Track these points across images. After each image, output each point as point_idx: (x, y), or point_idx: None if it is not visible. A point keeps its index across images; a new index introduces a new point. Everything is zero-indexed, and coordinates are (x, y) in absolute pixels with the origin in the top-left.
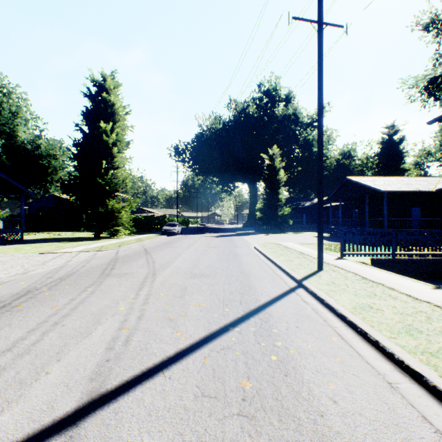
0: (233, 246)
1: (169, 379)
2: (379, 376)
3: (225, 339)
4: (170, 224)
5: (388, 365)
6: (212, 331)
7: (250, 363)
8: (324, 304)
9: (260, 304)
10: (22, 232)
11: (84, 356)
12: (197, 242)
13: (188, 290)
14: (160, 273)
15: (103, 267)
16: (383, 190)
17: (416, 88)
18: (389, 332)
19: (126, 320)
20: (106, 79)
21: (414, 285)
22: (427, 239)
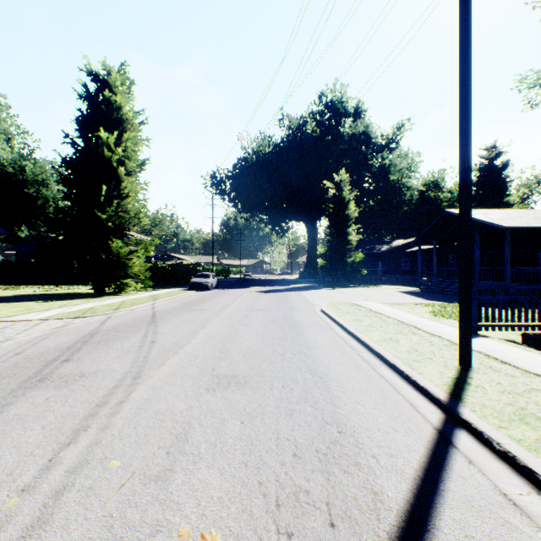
0: (289, 309)
1: None
2: None
3: None
4: (202, 275)
5: None
6: None
7: None
8: None
9: (391, 526)
10: None
11: None
12: (236, 300)
13: (189, 442)
14: (151, 373)
15: (51, 356)
16: (506, 226)
17: (540, 87)
18: None
19: None
20: (110, 72)
21: None
22: None
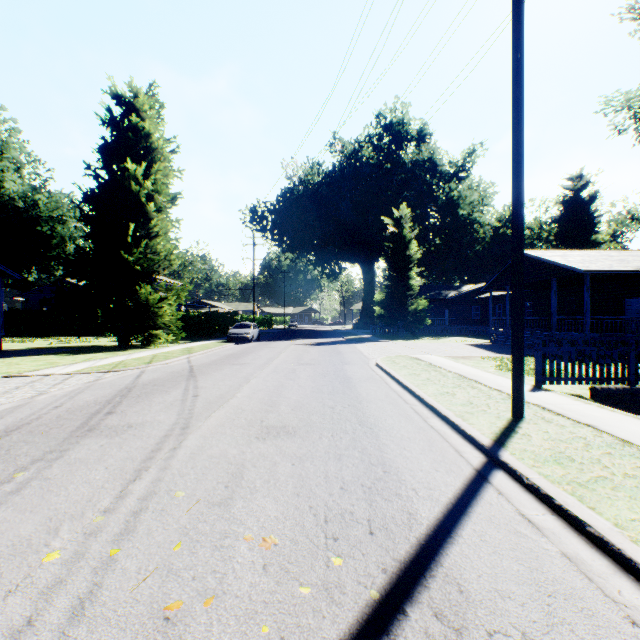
0: (341, 363)
1: None
2: None
3: None
4: (241, 325)
5: None
6: None
7: None
8: (590, 536)
9: (420, 534)
10: None
11: None
12: (281, 354)
13: (244, 478)
14: (199, 424)
15: (93, 409)
16: (585, 270)
17: (628, 110)
18: None
19: (29, 626)
20: (137, 94)
21: None
22: None
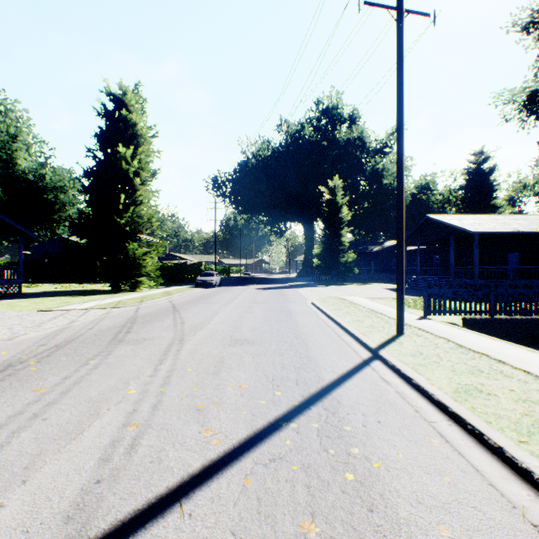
0: (285, 302)
1: (189, 518)
2: (516, 511)
3: (276, 443)
4: (207, 274)
5: (525, 490)
6: (257, 428)
7: (314, 487)
8: (413, 384)
9: (323, 384)
10: (20, 283)
11: (64, 473)
12: (239, 296)
13: (225, 363)
14: (190, 338)
15: (116, 330)
16: (474, 231)
17: (513, 103)
18: (515, 433)
19: (136, 411)
20: (126, 92)
21: (529, 356)
22: (534, 294)
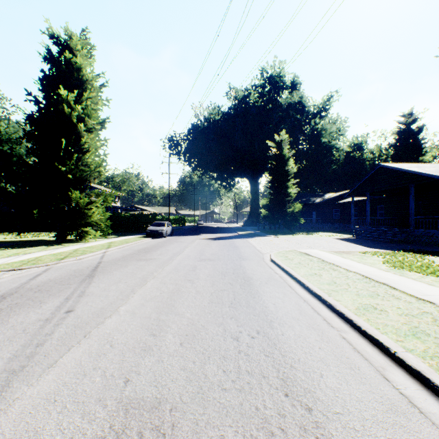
0: (239, 258)
1: None
2: None
3: None
4: (158, 224)
5: None
6: None
7: None
8: None
9: None
10: None
11: None
12: (186, 248)
13: None
14: (17, 393)
15: None
16: None
17: None
18: None
19: None
20: (72, 37)
21: None
22: None
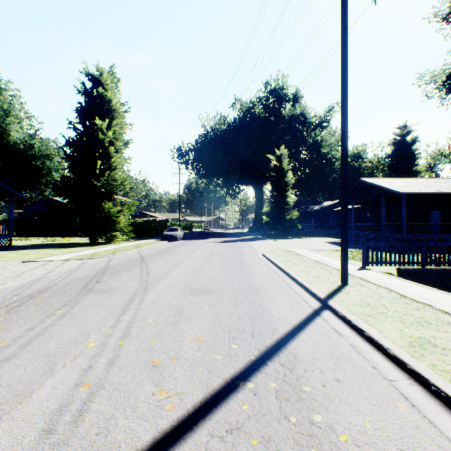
0: (239, 254)
1: None
2: None
3: (233, 408)
4: (172, 229)
5: None
6: (213, 389)
7: None
8: (365, 337)
9: (278, 336)
10: (11, 237)
11: None
12: (199, 248)
13: (184, 313)
14: (153, 287)
15: (86, 280)
16: (402, 192)
17: (434, 83)
18: None
19: (91, 368)
20: (102, 73)
21: None
22: None
